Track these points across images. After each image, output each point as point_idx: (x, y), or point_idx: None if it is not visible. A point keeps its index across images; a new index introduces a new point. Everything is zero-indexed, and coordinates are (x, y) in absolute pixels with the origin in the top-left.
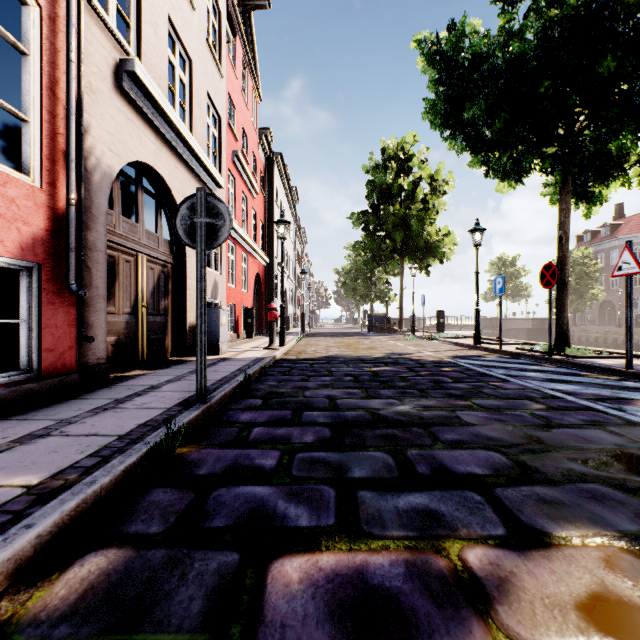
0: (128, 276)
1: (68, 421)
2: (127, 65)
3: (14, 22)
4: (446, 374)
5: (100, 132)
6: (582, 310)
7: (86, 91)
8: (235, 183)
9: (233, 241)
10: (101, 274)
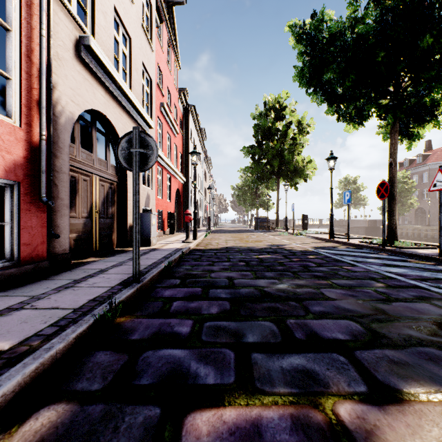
0: (85, 191)
1: (38, 297)
2: (84, 40)
3: (2, 8)
4: (311, 260)
5: (64, 88)
6: (403, 214)
7: (54, 58)
8: (162, 126)
9: (160, 166)
10: (65, 189)
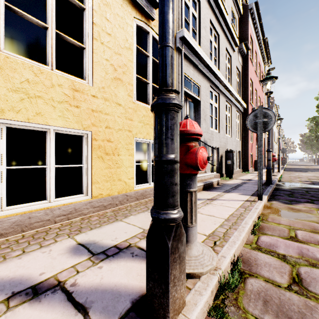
0: None
1: None
2: None
3: None
4: None
5: None
6: None
7: None
8: None
9: None
10: None
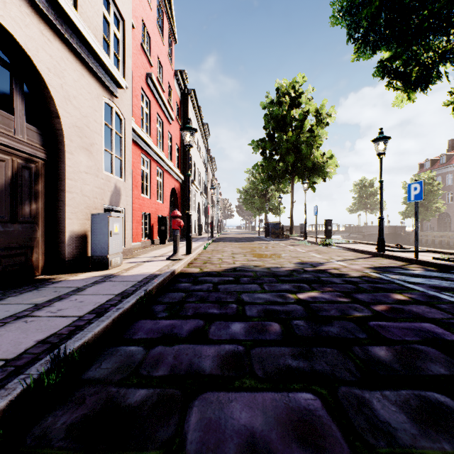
0: None
1: None
2: None
3: None
4: (418, 312)
5: None
6: (428, 219)
7: None
8: (150, 104)
9: (147, 156)
10: None
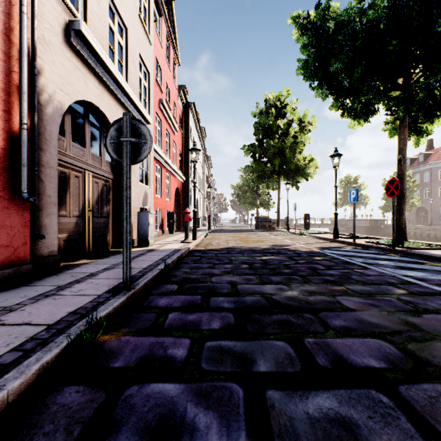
0: (77, 188)
1: (10, 308)
2: (74, 25)
3: None
4: (319, 262)
5: (52, 75)
6: None
7: (40, 42)
8: (161, 123)
9: (159, 164)
10: (53, 185)
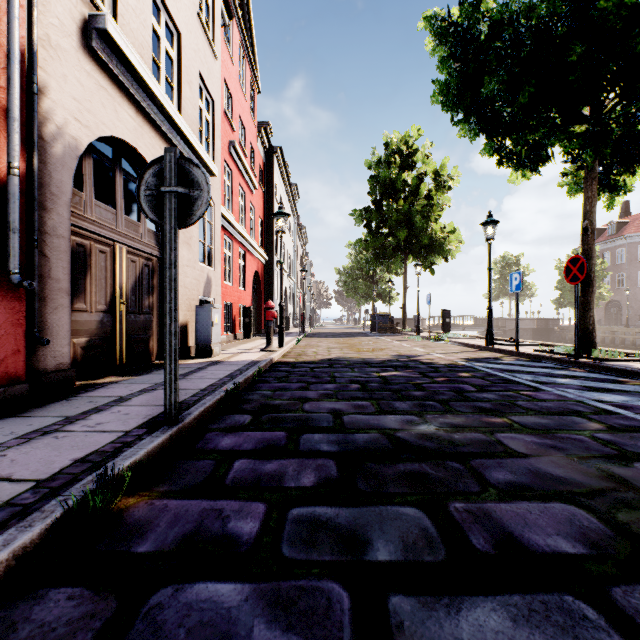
0: (103, 269)
1: None
2: (97, 22)
3: None
4: (466, 381)
5: (62, 96)
6: None
7: (42, 44)
8: (232, 176)
9: (230, 236)
10: (63, 264)
